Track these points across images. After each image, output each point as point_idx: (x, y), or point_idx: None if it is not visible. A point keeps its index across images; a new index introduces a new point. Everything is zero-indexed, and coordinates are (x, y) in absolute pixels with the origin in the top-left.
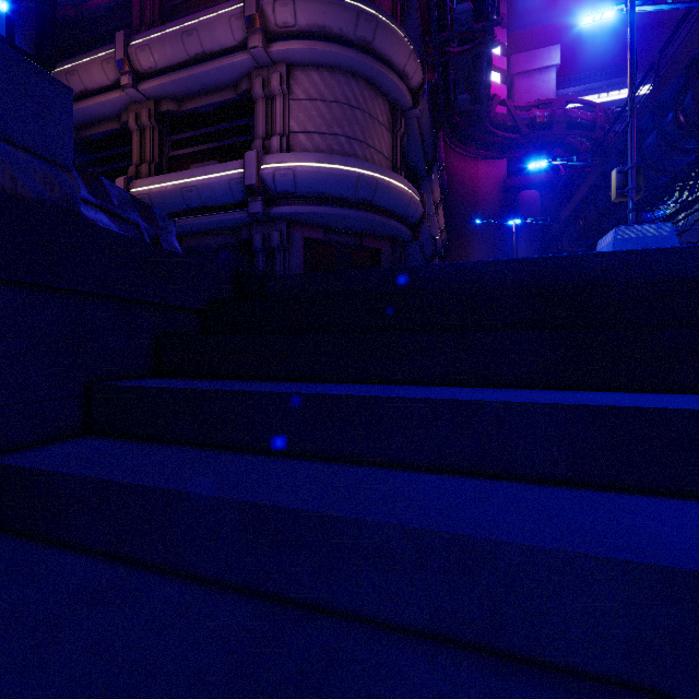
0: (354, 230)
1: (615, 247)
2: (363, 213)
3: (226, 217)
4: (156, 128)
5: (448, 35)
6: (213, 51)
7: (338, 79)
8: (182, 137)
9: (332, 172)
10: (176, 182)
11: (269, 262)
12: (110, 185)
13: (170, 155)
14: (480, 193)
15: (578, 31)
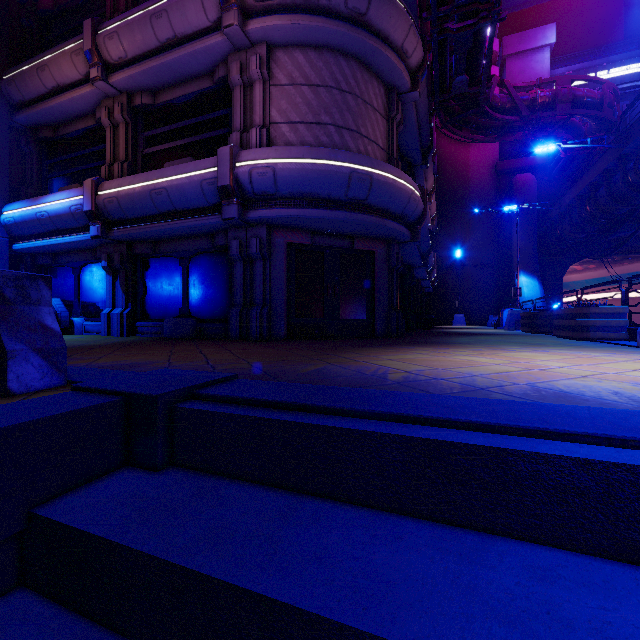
0: (344, 232)
1: None
2: (355, 215)
3: (199, 222)
4: (130, 123)
5: (448, 9)
6: (185, 35)
7: (326, 59)
8: (157, 132)
9: (319, 168)
10: (145, 184)
11: (247, 272)
12: None
13: (145, 152)
14: (471, 178)
15: (571, 9)
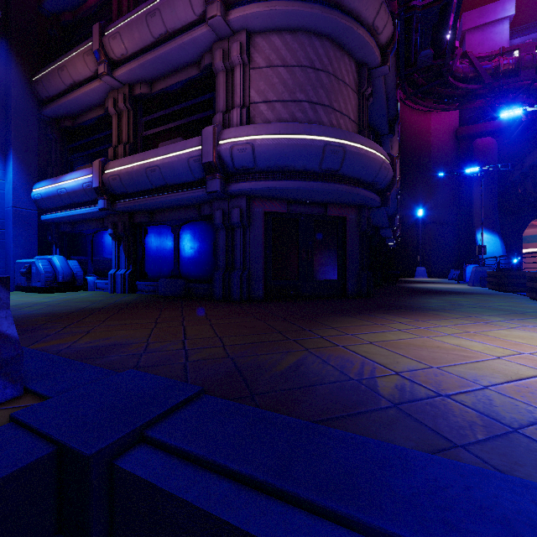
0: (318, 201)
1: None
2: (328, 185)
3: (187, 195)
4: (131, 111)
5: None
6: (175, 29)
7: (300, 41)
8: (153, 117)
9: (294, 142)
10: (141, 162)
11: (229, 239)
12: None
13: (143, 135)
14: (432, 144)
15: None
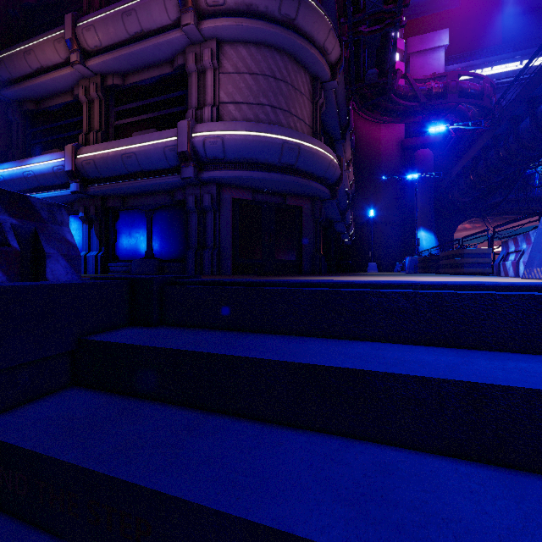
0: (278, 191)
1: None
2: (286, 176)
3: (162, 181)
4: (103, 100)
5: (361, 16)
6: (150, 30)
7: (263, 53)
8: (126, 107)
9: (258, 139)
10: (117, 149)
11: (201, 221)
12: None
13: (116, 124)
14: (382, 152)
15: (462, 17)
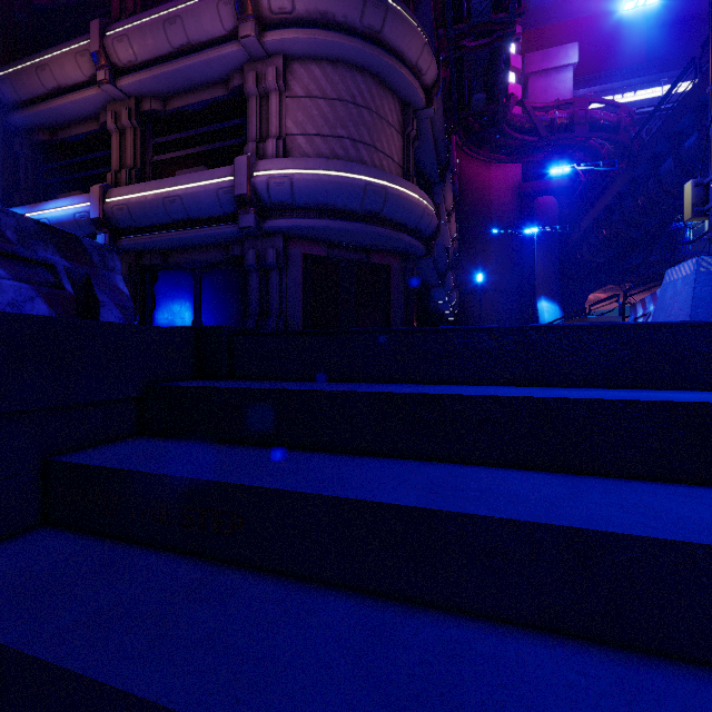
0: (360, 245)
1: (697, 282)
2: (370, 227)
3: (214, 231)
4: (138, 129)
5: (464, 27)
6: (200, 42)
7: (342, 73)
8: (167, 139)
9: (335, 180)
10: (157, 191)
11: (263, 282)
12: (0, 211)
13: (154, 160)
14: (493, 199)
15: (595, 28)
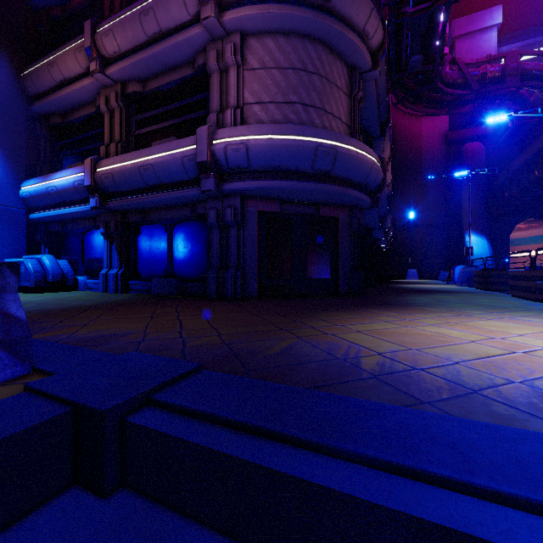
0: (310, 201)
1: None
2: (320, 185)
3: (181, 194)
4: (123, 109)
5: None
6: (169, 29)
7: (293, 44)
8: (146, 115)
9: (287, 143)
10: (135, 161)
11: (223, 238)
12: None
13: (136, 134)
14: (423, 147)
15: None
